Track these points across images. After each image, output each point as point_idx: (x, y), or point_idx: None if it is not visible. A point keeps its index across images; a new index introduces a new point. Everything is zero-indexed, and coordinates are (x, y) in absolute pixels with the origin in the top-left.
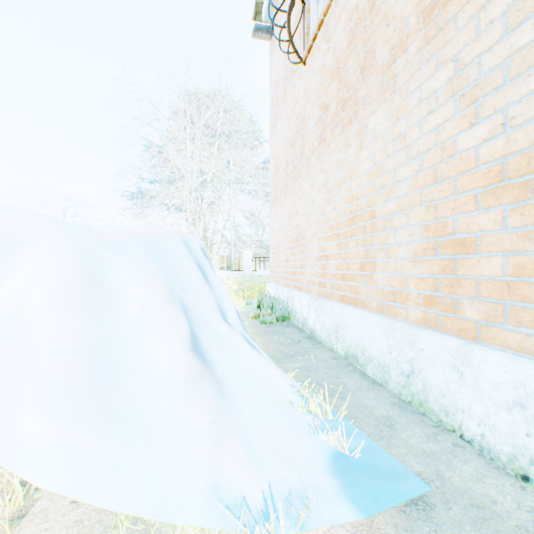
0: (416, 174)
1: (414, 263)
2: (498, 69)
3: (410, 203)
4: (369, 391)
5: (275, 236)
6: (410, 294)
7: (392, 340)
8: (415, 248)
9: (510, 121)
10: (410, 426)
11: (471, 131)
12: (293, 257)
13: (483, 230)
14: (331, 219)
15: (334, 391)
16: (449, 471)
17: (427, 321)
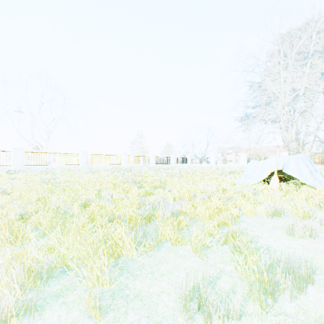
0: None
1: None
2: None
3: None
4: None
5: None
6: None
7: None
8: None
9: None
10: None
11: None
12: None
13: None
14: None
15: None
16: None
17: None
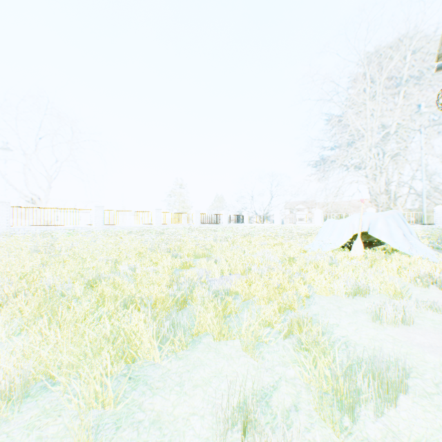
0: None
1: None
2: None
3: None
4: None
5: None
6: None
7: None
8: None
9: None
10: None
11: None
12: None
13: None
14: None
15: None
16: None
17: None
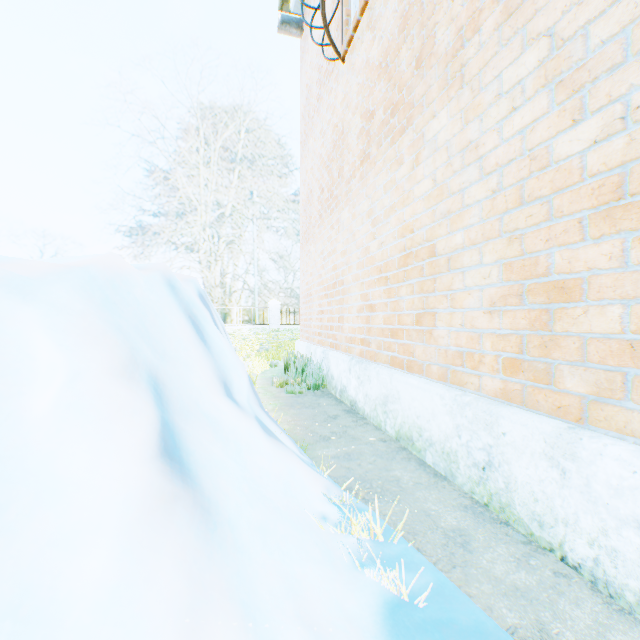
0: (493, 195)
1: (490, 314)
2: (616, 40)
3: (485, 233)
4: (430, 489)
5: (307, 281)
6: (485, 356)
7: (461, 418)
8: (491, 294)
9: (634, 112)
10: (491, 545)
11: (573, 131)
12: (329, 307)
13: (592, 269)
14: (378, 259)
15: (384, 491)
16: (556, 623)
17: (509, 394)
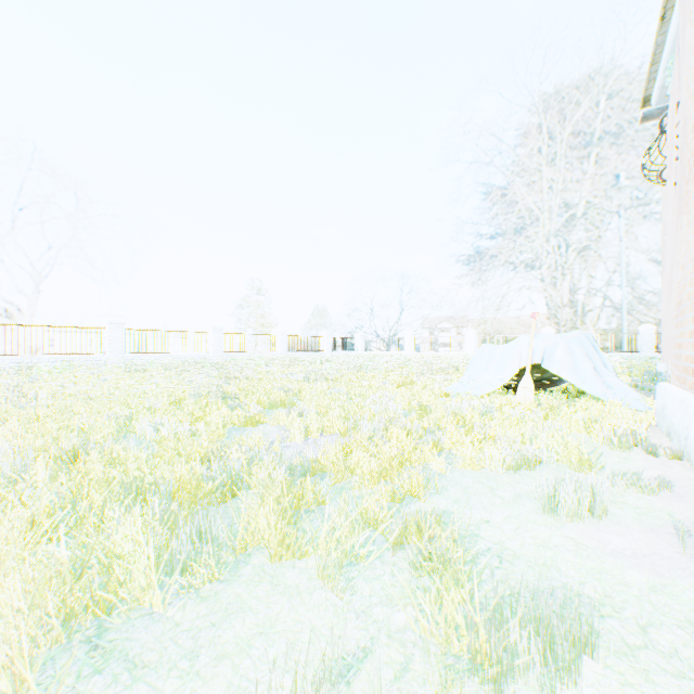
0: None
1: None
2: None
3: None
4: None
5: None
6: None
7: None
8: None
9: None
10: None
11: None
12: None
13: None
14: None
15: None
16: None
17: None
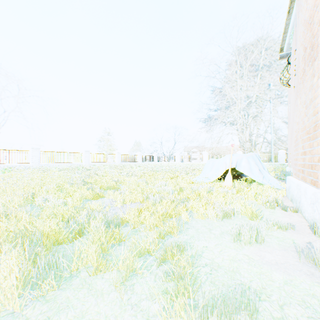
0: None
1: None
2: None
3: None
4: None
5: None
6: None
7: None
8: None
9: None
10: None
11: None
12: None
13: None
14: None
15: None
16: None
17: None
